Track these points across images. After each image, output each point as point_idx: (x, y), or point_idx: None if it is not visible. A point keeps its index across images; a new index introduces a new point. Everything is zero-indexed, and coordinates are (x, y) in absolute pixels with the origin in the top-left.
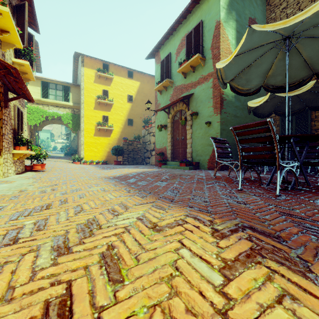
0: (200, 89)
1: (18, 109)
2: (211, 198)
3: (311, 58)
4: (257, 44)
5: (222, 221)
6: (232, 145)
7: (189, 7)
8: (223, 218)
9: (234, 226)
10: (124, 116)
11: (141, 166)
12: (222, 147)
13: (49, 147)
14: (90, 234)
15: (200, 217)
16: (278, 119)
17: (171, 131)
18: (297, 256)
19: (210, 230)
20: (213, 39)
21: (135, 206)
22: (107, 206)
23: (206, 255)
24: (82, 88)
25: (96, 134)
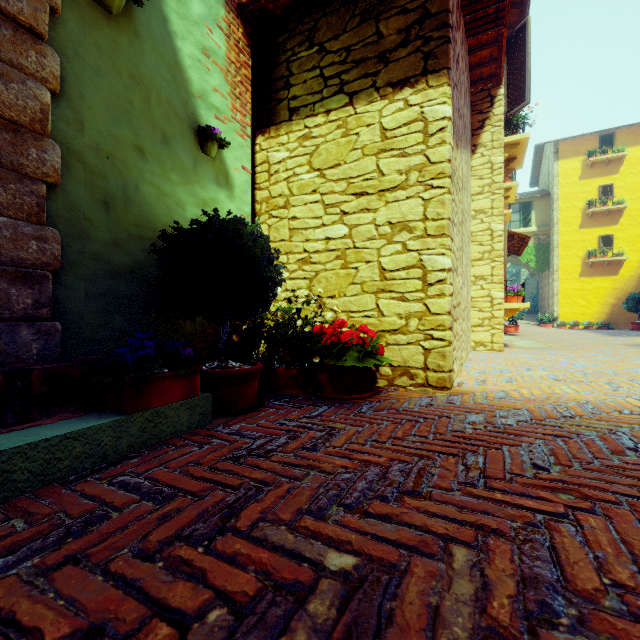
0: None
1: None
2: None
3: None
4: None
5: None
6: None
7: None
8: None
9: None
10: None
11: None
12: None
13: None
14: None
15: None
16: None
17: None
18: None
19: None
20: None
21: None
22: None
23: None
24: (555, 198)
25: (585, 274)
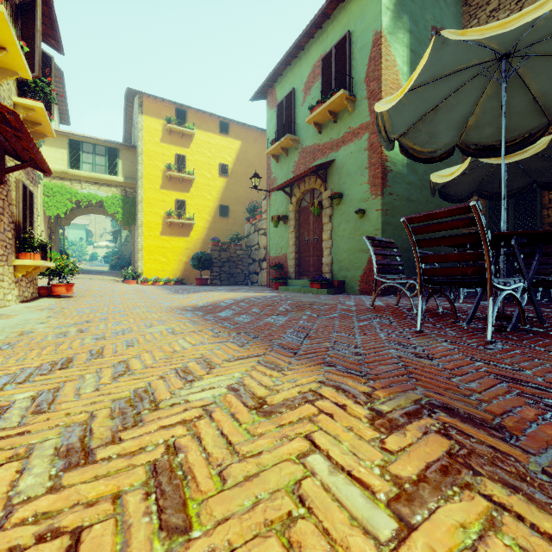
0: (346, 153)
1: (24, 187)
2: (367, 347)
3: (546, 93)
4: (449, 68)
5: (389, 393)
6: (403, 251)
7: (326, 8)
8: (390, 388)
9: (412, 404)
10: (214, 201)
11: (242, 288)
12: (385, 255)
13: (83, 254)
14: (135, 421)
15: (348, 386)
16: (484, 205)
17: (296, 226)
18: (543, 472)
19: (367, 413)
20: (368, 63)
21: (226, 363)
22: (175, 362)
23: (360, 470)
24: (140, 151)
25: (165, 232)
